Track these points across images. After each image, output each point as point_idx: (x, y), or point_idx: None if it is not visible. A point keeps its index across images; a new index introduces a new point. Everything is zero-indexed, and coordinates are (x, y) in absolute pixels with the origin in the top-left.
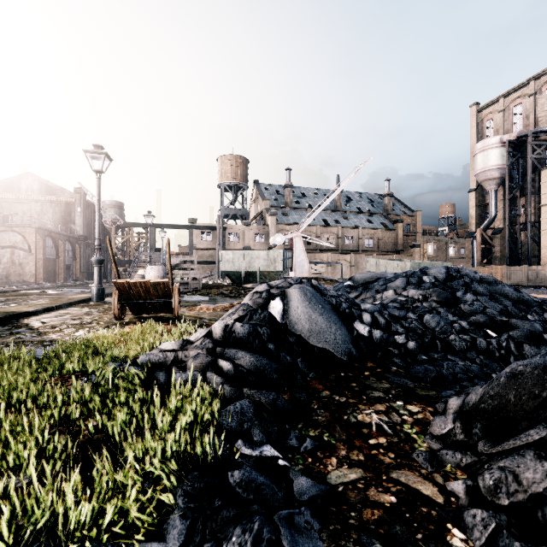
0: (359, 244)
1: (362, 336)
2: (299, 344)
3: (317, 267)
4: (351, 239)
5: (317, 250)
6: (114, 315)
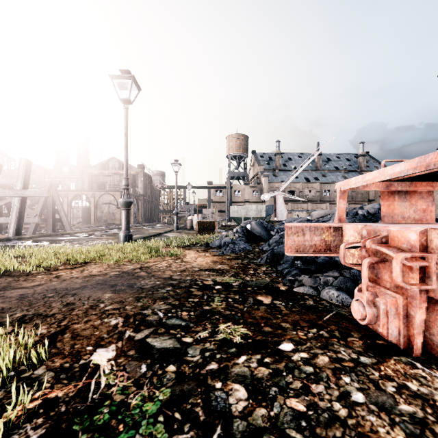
0: (335, 195)
1: (272, 235)
2: (253, 235)
3: (299, 214)
4: (328, 192)
5: (300, 201)
6: (196, 233)
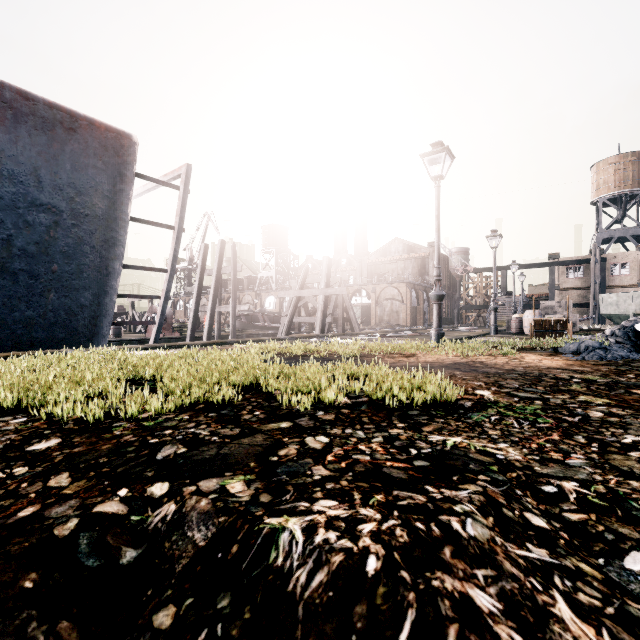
0: None
1: None
2: None
3: None
4: None
5: None
6: (531, 337)
